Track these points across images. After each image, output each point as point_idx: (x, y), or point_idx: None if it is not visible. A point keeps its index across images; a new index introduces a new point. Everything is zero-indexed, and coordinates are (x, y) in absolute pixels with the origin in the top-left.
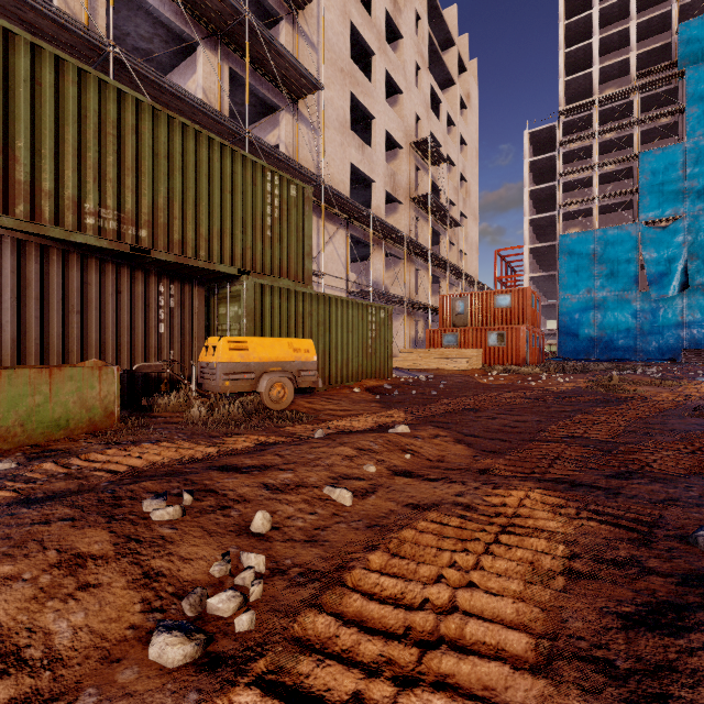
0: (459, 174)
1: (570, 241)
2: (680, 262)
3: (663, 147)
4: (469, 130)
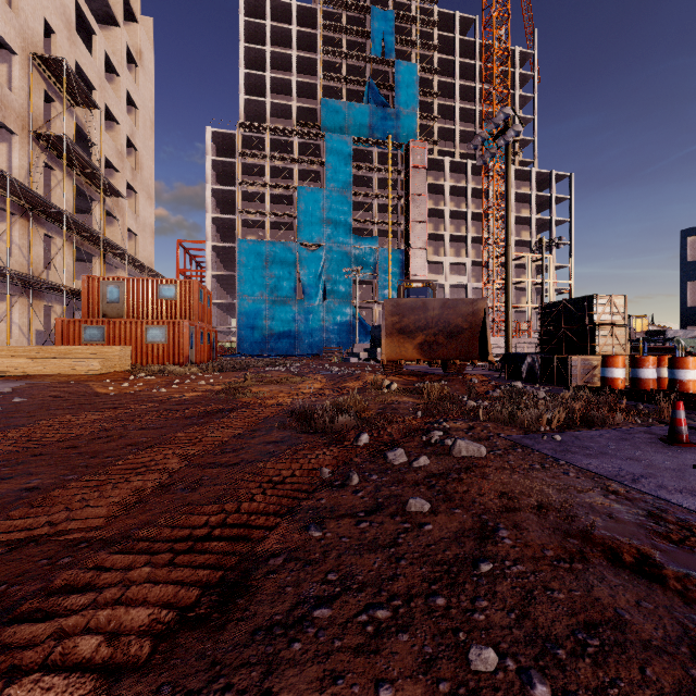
0: (125, 137)
1: (248, 246)
2: (322, 279)
3: (313, 188)
4: (141, 92)
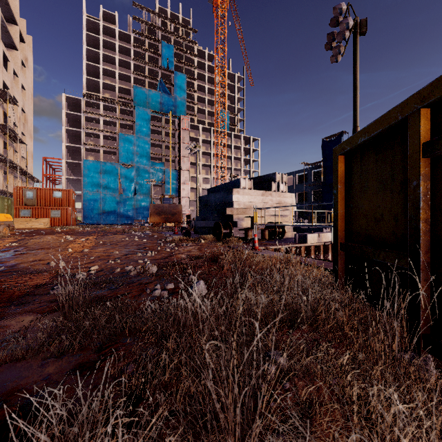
0: (21, 108)
1: (89, 164)
2: (133, 184)
3: (128, 134)
4: (27, 81)
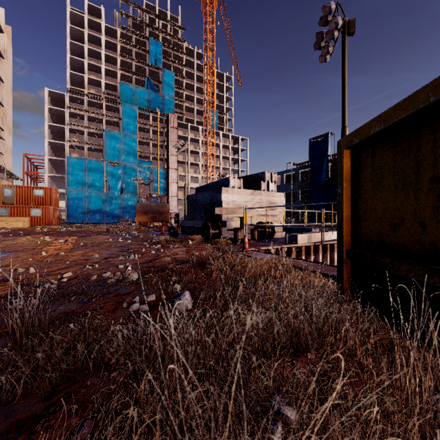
0: None
1: (73, 161)
2: (120, 182)
3: (114, 131)
4: (6, 73)
